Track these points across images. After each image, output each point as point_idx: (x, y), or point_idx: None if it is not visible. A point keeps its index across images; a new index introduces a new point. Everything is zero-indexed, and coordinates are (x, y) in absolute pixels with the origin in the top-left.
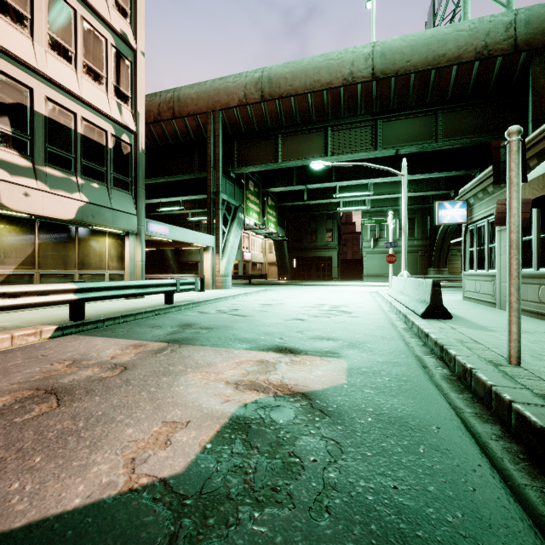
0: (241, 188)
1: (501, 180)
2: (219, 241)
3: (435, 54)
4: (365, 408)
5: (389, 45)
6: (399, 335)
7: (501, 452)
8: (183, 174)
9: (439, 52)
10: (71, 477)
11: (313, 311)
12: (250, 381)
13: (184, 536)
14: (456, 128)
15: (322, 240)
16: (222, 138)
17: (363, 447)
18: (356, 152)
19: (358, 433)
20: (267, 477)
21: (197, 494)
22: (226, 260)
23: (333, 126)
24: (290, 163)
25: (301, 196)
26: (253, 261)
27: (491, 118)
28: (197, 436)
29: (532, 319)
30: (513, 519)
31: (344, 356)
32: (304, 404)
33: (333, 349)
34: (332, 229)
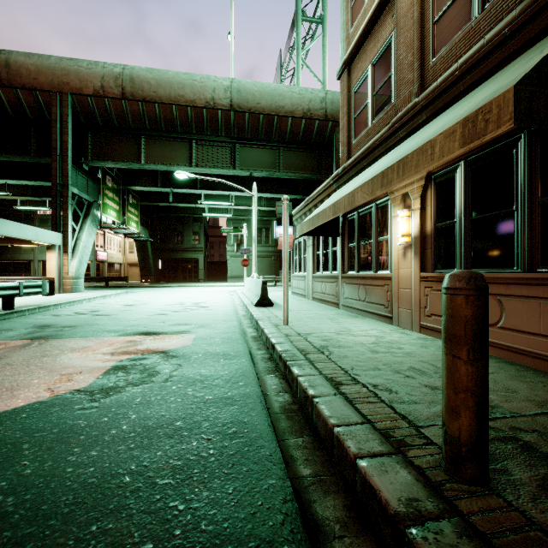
0: (96, 182)
1: (280, 224)
2: (68, 239)
3: (277, 105)
4: (199, 352)
5: (244, 85)
6: (238, 319)
7: (259, 358)
8: (13, 154)
9: (280, 104)
10: (8, 400)
11: (176, 307)
12: (123, 351)
13: (98, 398)
14: (292, 163)
15: (189, 242)
16: (72, 124)
17: (193, 364)
18: (218, 168)
19: (192, 360)
20: (140, 379)
21: (101, 389)
22: (78, 260)
23: (197, 140)
24: (155, 166)
25: (167, 197)
26: (109, 261)
27: (314, 162)
28: (91, 375)
29: (318, 304)
30: (246, 370)
31: (194, 332)
32: (162, 355)
33: (187, 330)
34: (199, 232)
